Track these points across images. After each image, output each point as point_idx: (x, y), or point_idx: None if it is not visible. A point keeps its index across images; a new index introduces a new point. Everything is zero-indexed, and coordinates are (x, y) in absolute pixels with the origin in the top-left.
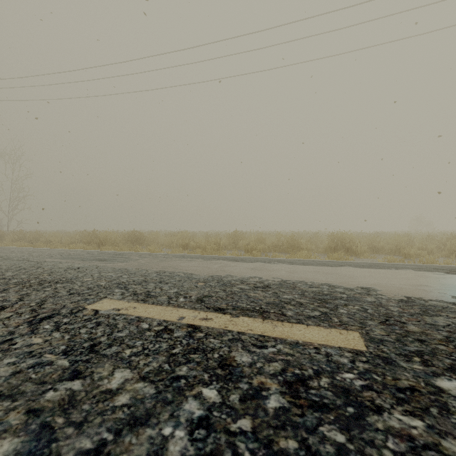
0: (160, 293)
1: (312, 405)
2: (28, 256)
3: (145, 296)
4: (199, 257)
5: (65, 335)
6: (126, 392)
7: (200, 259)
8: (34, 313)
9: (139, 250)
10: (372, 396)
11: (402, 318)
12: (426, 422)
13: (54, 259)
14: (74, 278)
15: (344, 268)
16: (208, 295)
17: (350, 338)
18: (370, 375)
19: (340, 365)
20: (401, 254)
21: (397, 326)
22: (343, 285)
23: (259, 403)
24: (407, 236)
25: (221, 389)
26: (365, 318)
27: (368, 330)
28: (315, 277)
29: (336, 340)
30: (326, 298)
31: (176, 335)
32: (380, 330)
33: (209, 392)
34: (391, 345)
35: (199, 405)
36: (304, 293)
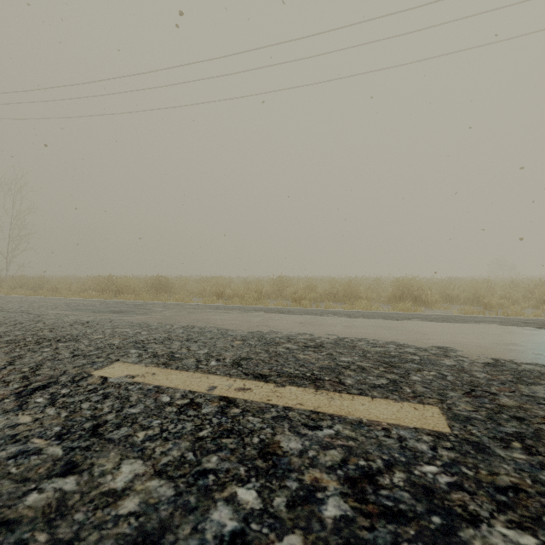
0: (187, 355)
1: (384, 513)
2: (28, 307)
3: (168, 358)
4: (237, 308)
5: (62, 411)
6: (135, 493)
7: (238, 311)
8: (25, 381)
9: (164, 299)
10: (463, 499)
11: (491, 388)
12: (540, 539)
13: (59, 311)
14: (81, 336)
15: (413, 322)
16: (246, 357)
17: (429, 416)
18: (458, 468)
19: (417, 453)
20: (480, 304)
21: (487, 399)
22: (413, 344)
23: (313, 510)
24: (487, 283)
25: (262, 489)
26: (444, 388)
27: (450, 405)
28: (379, 333)
29: (410, 418)
30: (394, 361)
31: (204, 412)
32: (465, 405)
33: (246, 494)
34: (482, 425)
35: (232, 514)
36: (366, 354)
